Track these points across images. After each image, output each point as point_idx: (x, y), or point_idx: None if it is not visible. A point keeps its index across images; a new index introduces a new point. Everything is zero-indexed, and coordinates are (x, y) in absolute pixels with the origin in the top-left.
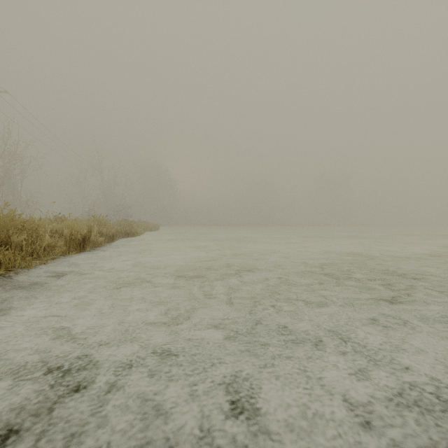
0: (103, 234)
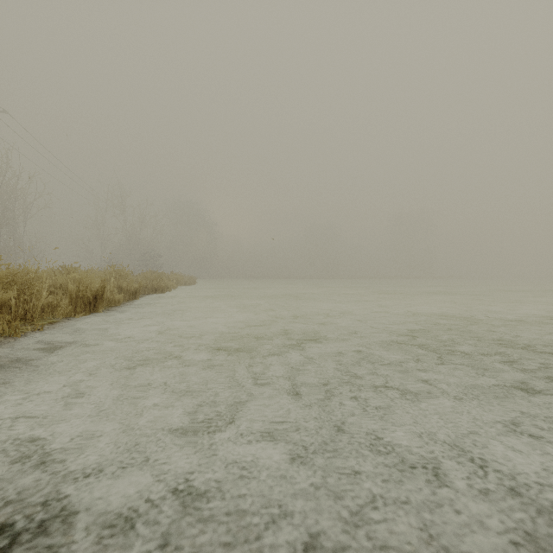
0: (123, 289)
